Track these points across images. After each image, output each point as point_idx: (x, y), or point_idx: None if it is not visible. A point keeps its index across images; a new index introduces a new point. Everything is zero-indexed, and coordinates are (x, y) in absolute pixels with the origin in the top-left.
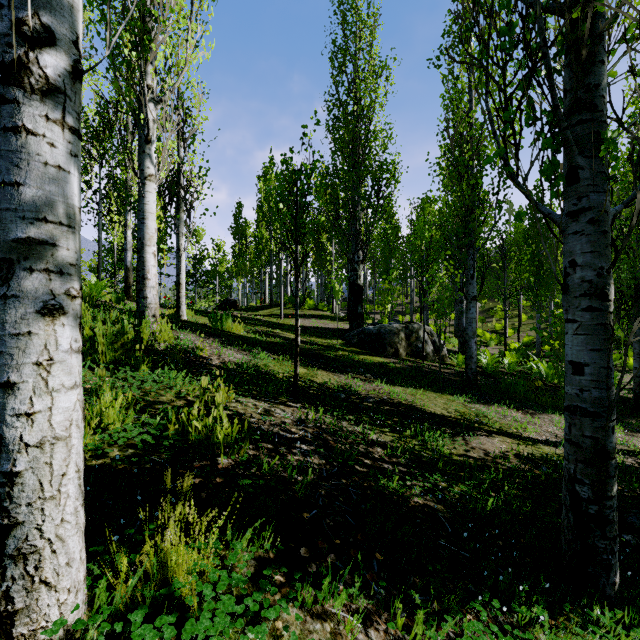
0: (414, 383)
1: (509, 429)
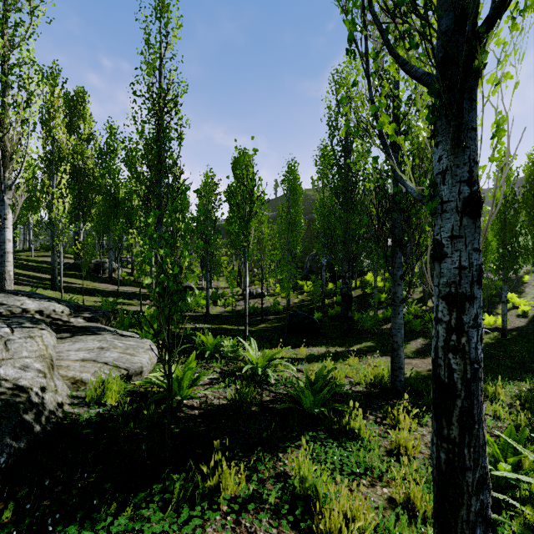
0: (78, 278)
1: (97, 286)
